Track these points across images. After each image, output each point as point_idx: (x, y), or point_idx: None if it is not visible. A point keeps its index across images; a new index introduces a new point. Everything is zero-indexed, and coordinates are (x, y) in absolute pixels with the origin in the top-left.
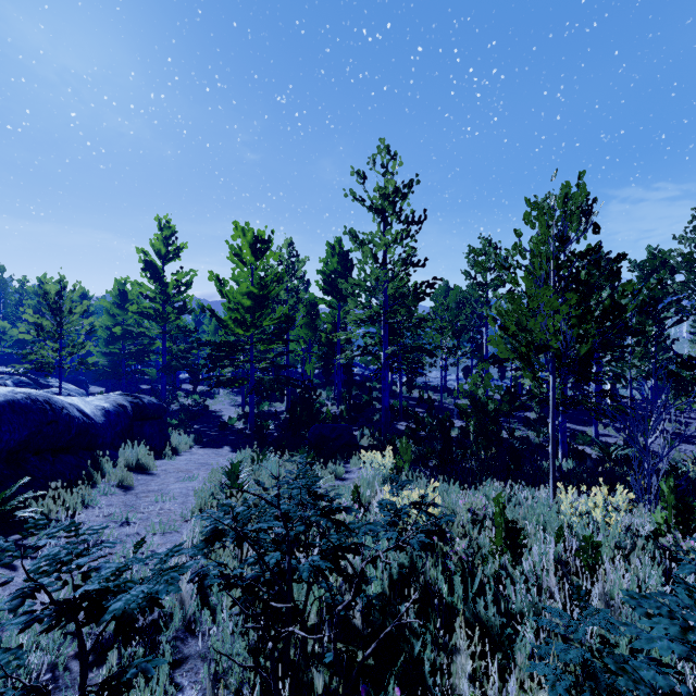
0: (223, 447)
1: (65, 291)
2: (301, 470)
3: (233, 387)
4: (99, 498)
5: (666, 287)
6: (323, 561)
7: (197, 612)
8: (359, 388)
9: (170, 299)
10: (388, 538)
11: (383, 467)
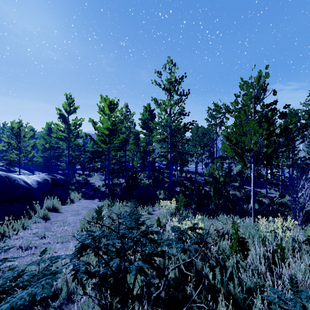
0: (95, 199)
1: (22, 127)
2: (131, 211)
3: (100, 172)
4: (32, 224)
5: (296, 126)
6: (144, 263)
7: (75, 288)
8: (158, 172)
9: (71, 131)
10: (178, 247)
11: (170, 208)
